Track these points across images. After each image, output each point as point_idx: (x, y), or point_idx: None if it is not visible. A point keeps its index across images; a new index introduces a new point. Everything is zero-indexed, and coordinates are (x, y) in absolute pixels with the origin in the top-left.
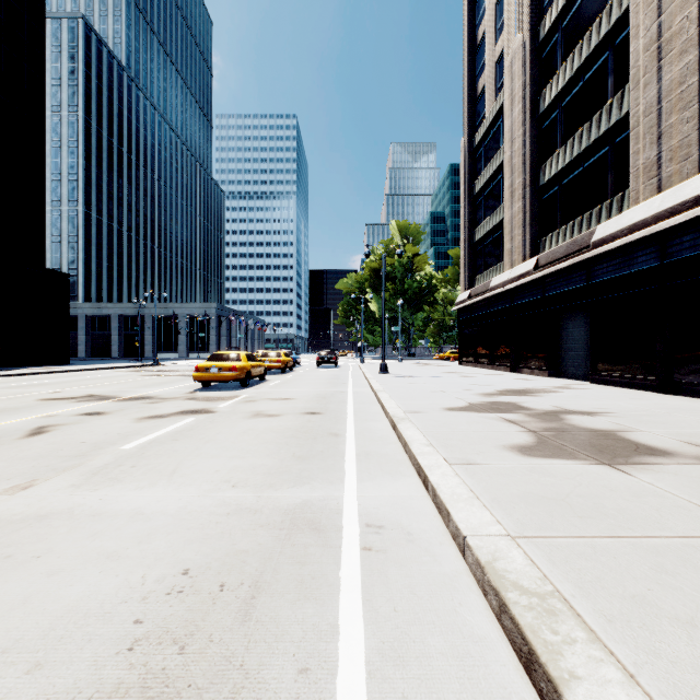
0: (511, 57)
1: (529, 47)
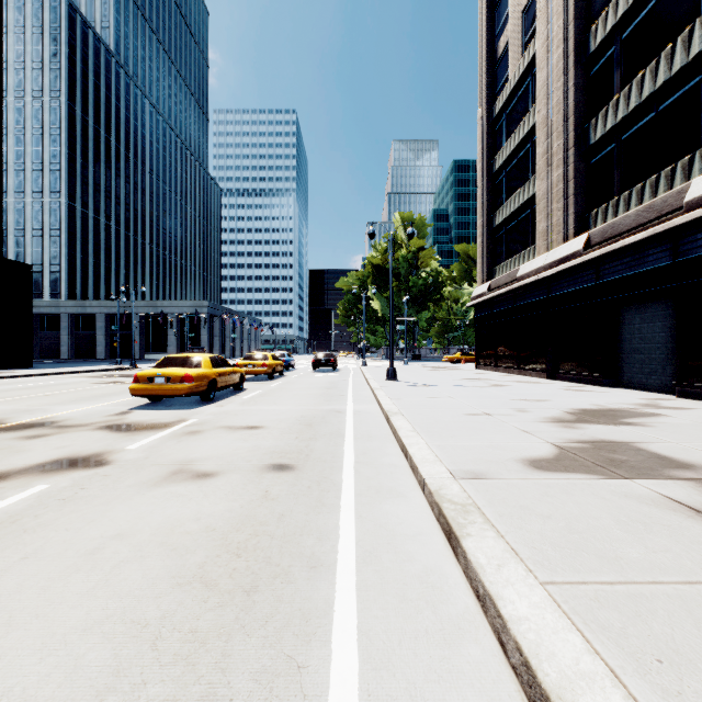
0: None
1: None
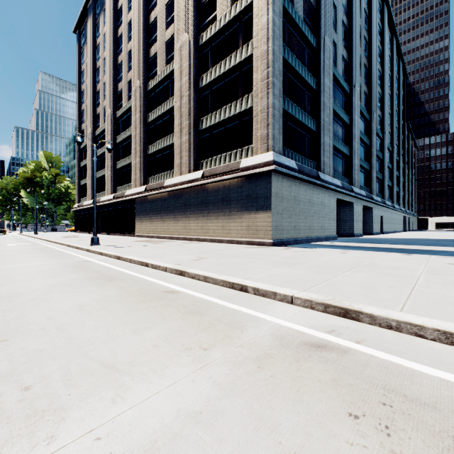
0: (89, 133)
1: (93, 136)
